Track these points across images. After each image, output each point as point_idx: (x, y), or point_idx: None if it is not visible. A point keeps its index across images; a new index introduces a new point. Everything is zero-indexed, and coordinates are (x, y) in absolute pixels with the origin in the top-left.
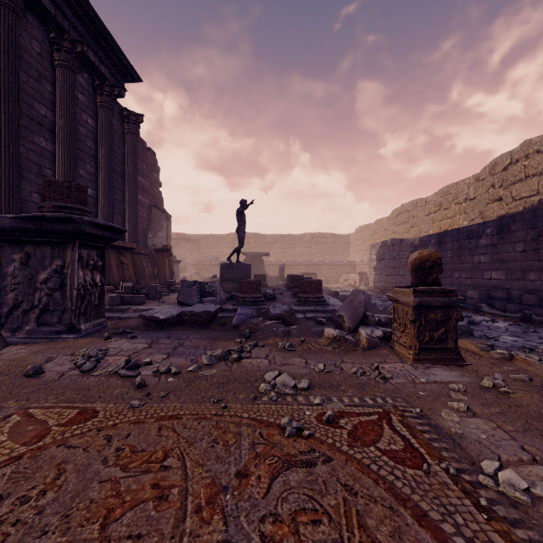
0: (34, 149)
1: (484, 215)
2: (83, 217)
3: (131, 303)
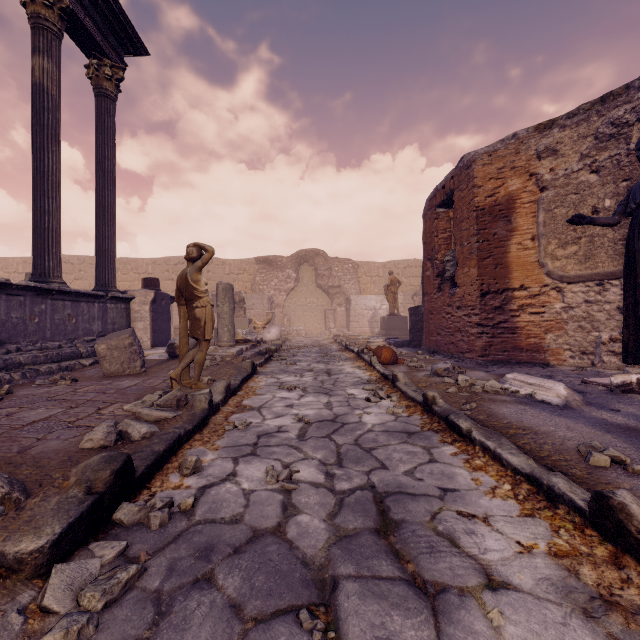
0: None
1: None
2: None
3: None
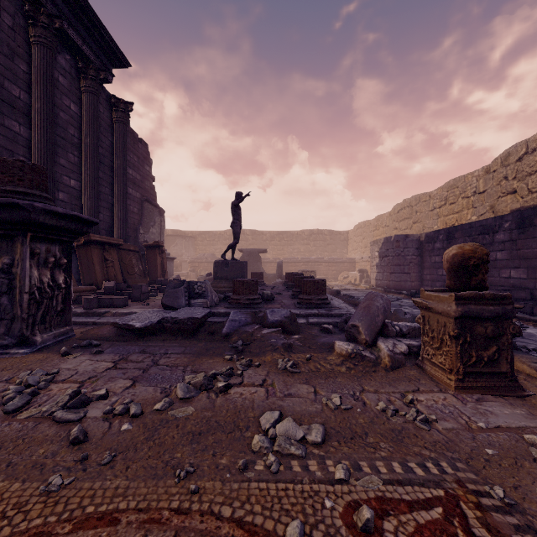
0: (4, 134)
1: (495, 209)
2: (34, 203)
3: (111, 305)
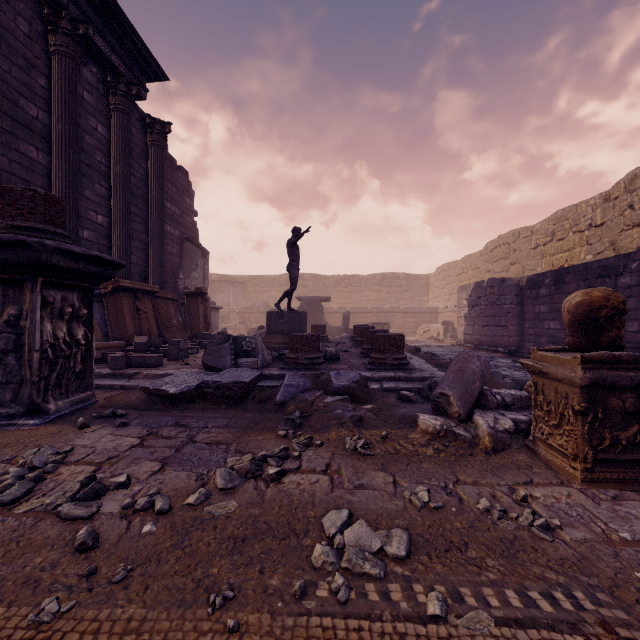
0: (20, 161)
1: (617, 245)
2: (45, 241)
3: (143, 365)
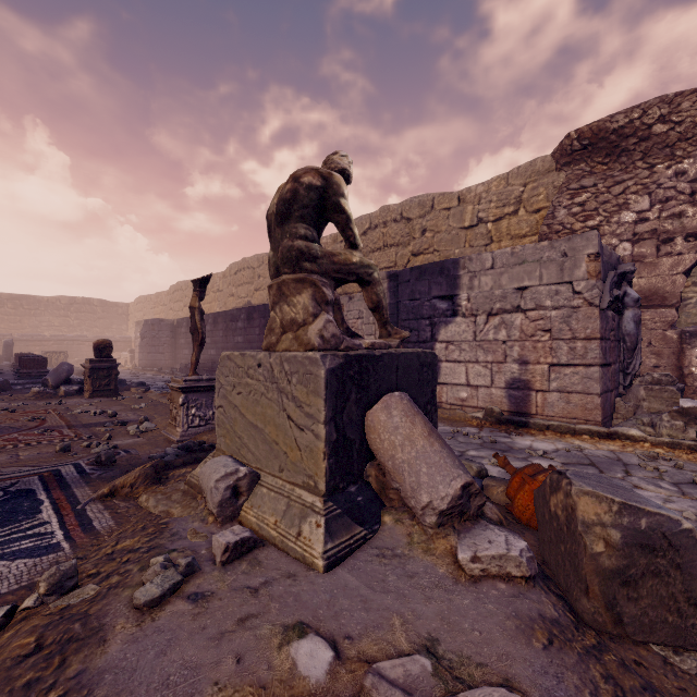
0: None
1: (226, 305)
2: None
3: None
